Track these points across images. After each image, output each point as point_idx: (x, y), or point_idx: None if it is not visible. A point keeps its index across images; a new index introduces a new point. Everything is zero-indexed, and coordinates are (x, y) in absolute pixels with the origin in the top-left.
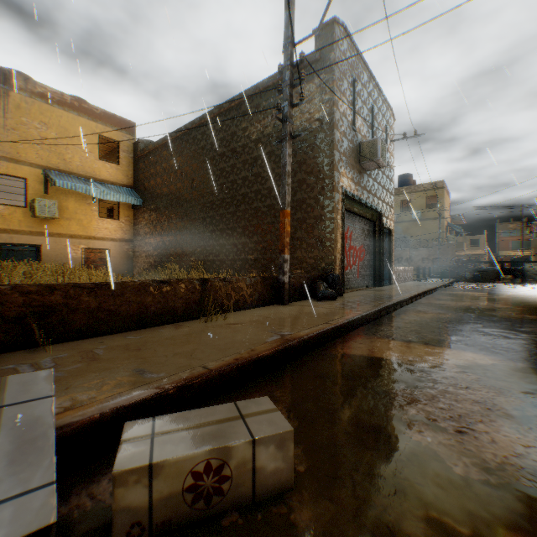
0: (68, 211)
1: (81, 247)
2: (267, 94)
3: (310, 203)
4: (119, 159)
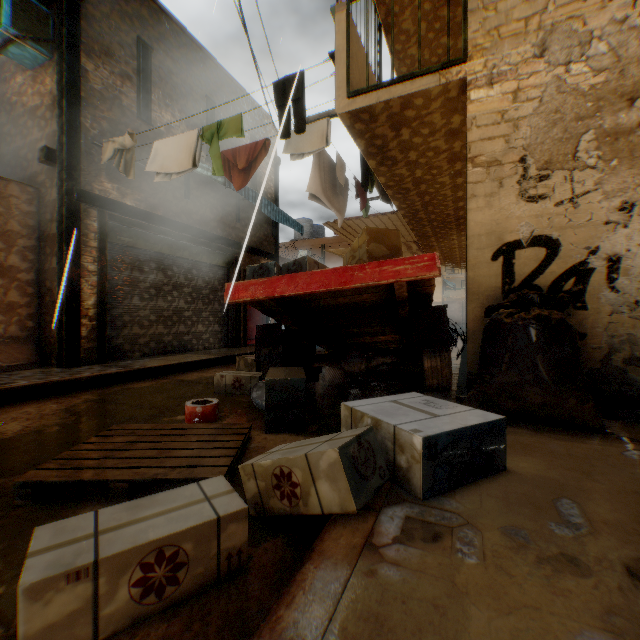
0: None
1: None
2: None
3: None
4: None
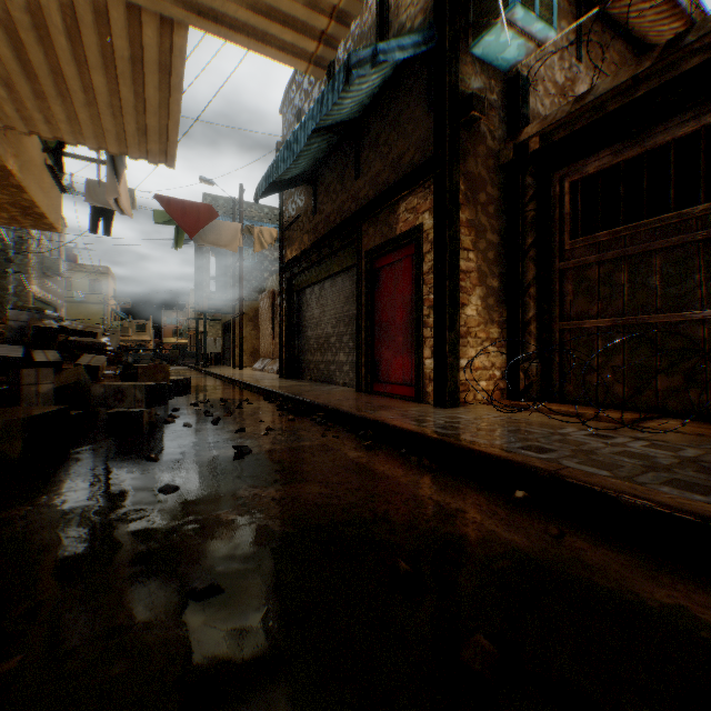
0: None
1: None
2: None
3: (3, 301)
4: None
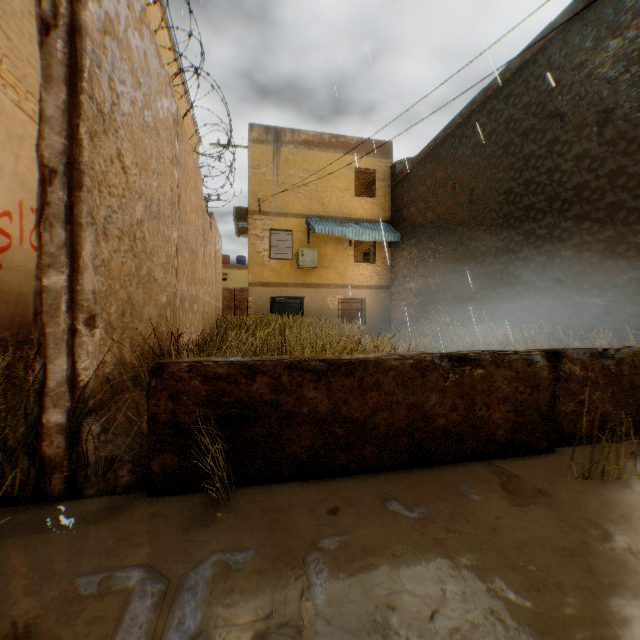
0: (325, 259)
1: (337, 297)
2: None
3: None
4: (374, 190)
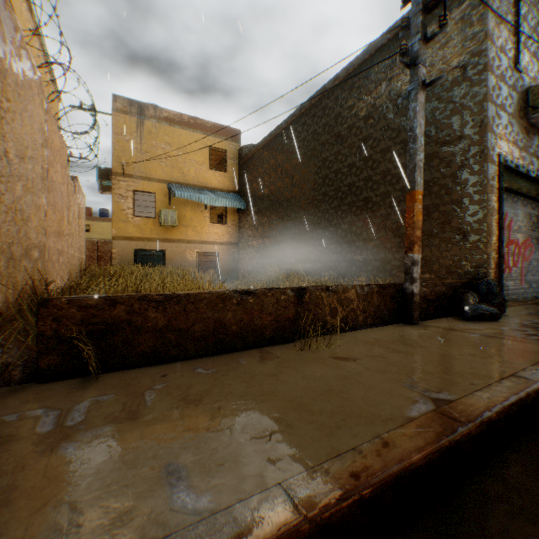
0: (185, 219)
1: (195, 251)
2: (380, 56)
3: (443, 183)
4: (226, 166)
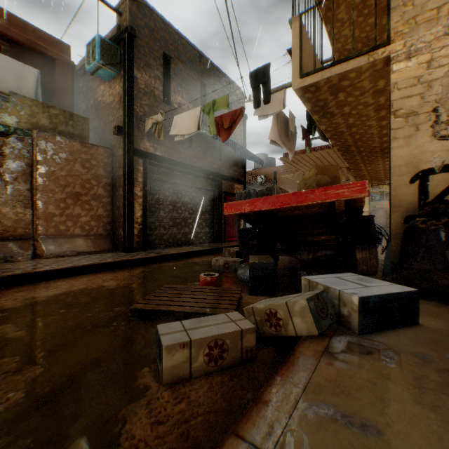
0: None
1: None
2: None
3: None
4: None
